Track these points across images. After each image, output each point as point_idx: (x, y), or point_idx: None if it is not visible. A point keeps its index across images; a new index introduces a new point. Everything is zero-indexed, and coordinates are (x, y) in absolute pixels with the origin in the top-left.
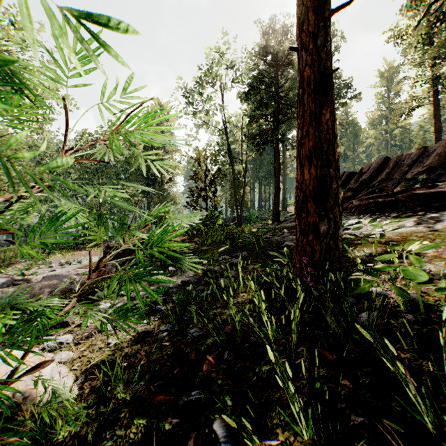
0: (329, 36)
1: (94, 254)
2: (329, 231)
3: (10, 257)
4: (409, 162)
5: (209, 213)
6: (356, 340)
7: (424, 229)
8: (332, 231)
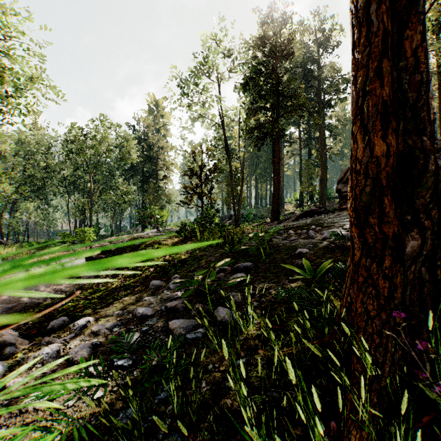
0: None
1: None
2: (422, 251)
3: None
4: None
5: (205, 212)
6: None
7: None
8: (427, 249)
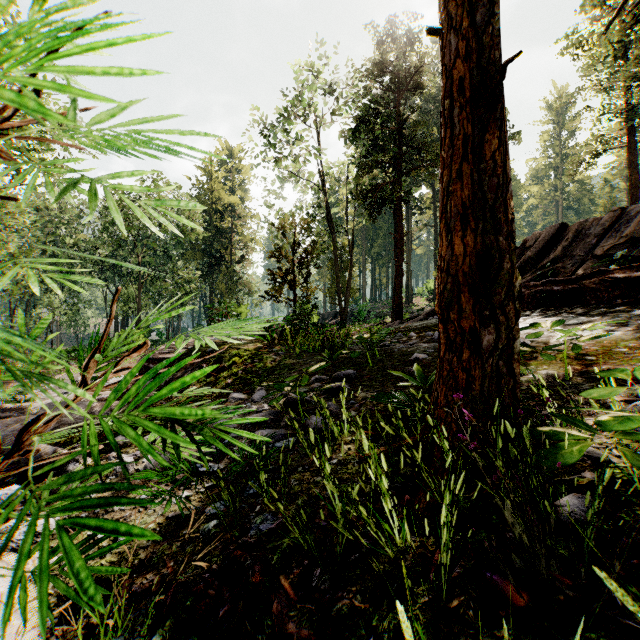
0: (498, 6)
1: None
2: (498, 345)
3: (5, 372)
4: (598, 230)
5: (298, 307)
6: (563, 559)
7: (636, 335)
8: (503, 343)
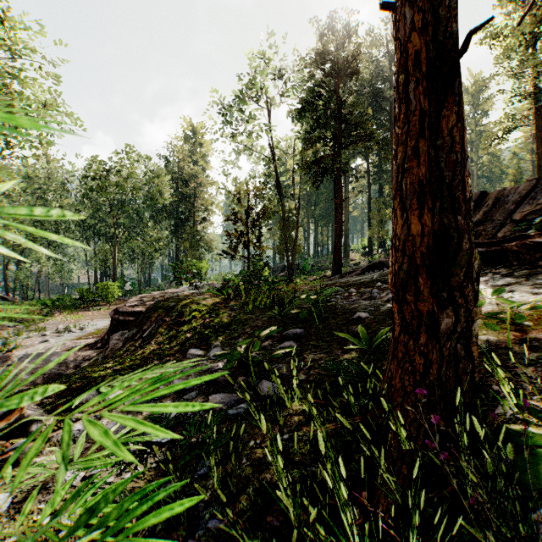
0: None
1: (104, 316)
2: (457, 328)
3: None
4: (515, 198)
5: (251, 265)
6: None
7: None
8: (462, 326)
